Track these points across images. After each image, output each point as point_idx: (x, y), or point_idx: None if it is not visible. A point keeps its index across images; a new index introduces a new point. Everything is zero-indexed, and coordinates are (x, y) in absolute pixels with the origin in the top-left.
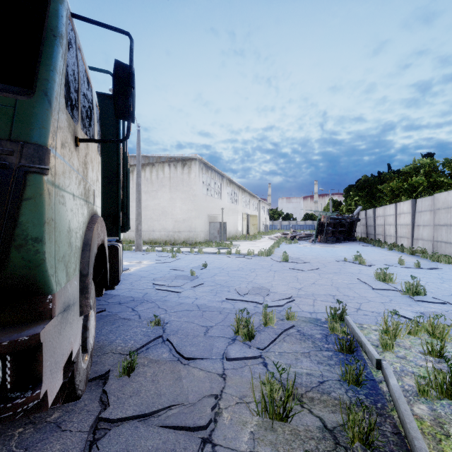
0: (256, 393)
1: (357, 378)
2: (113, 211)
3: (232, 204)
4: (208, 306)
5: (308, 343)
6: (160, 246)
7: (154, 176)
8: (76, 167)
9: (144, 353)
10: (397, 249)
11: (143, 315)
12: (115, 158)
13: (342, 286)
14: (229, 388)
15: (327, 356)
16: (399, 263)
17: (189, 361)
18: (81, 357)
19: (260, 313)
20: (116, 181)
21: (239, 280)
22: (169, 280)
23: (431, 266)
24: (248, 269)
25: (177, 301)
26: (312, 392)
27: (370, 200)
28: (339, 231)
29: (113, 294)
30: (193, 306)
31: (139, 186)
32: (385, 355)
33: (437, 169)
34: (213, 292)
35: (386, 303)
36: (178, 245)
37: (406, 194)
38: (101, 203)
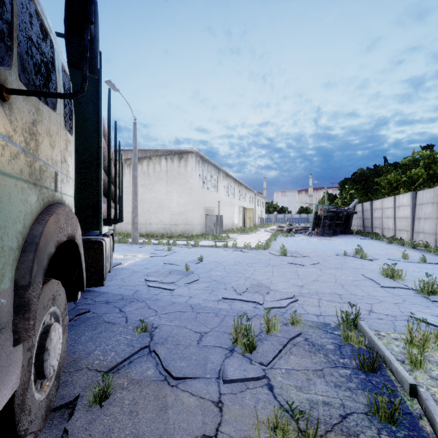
0: (262, 434)
1: (390, 414)
2: (93, 201)
3: (228, 197)
4: (203, 306)
5: (320, 357)
6: (157, 239)
7: (151, 169)
8: (4, 130)
9: (125, 369)
10: (397, 242)
11: (131, 317)
12: (95, 141)
13: (347, 283)
14: (226, 425)
15: (345, 375)
16: (403, 258)
17: (178, 381)
18: (34, 388)
19: (260, 316)
20: (96, 166)
21: (236, 275)
22: (163, 275)
23: (437, 261)
24: (246, 263)
25: (169, 301)
26: (334, 433)
27: (366, 193)
28: (335, 224)
29: (102, 291)
30: (187, 307)
31: (135, 179)
32: (416, 375)
33: (437, 161)
34: (209, 290)
35: (400, 304)
36: (174, 238)
37: (405, 187)
38: (79, 192)
